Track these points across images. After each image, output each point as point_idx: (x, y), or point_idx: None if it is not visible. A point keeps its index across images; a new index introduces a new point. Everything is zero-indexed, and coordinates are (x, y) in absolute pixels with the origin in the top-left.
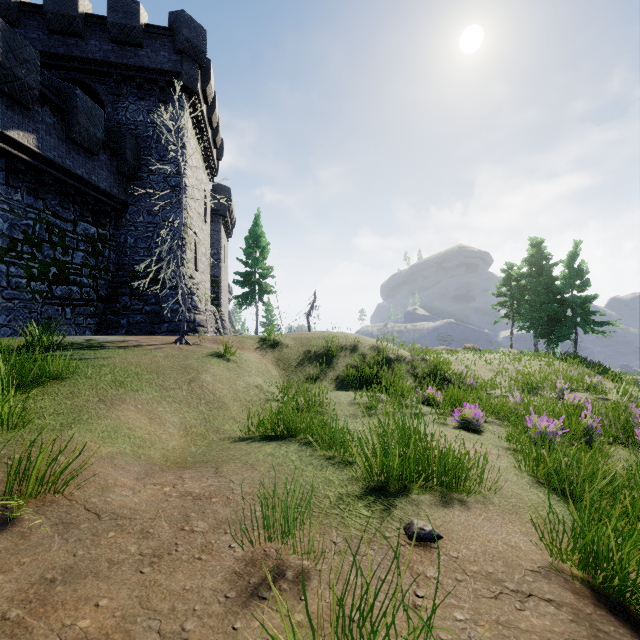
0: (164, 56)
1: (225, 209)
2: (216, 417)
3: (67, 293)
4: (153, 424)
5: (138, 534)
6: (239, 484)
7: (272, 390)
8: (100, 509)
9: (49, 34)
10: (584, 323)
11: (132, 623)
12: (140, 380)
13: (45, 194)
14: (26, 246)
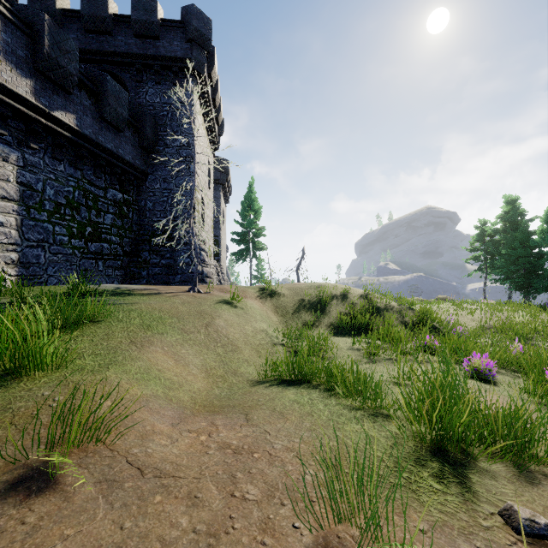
0: (177, 45)
1: (224, 178)
2: (232, 359)
3: (99, 249)
4: (178, 366)
5: (186, 499)
6: (276, 436)
7: (276, 335)
8: (142, 463)
9: (85, 34)
10: None
11: None
12: (164, 324)
13: (82, 165)
14: (68, 209)
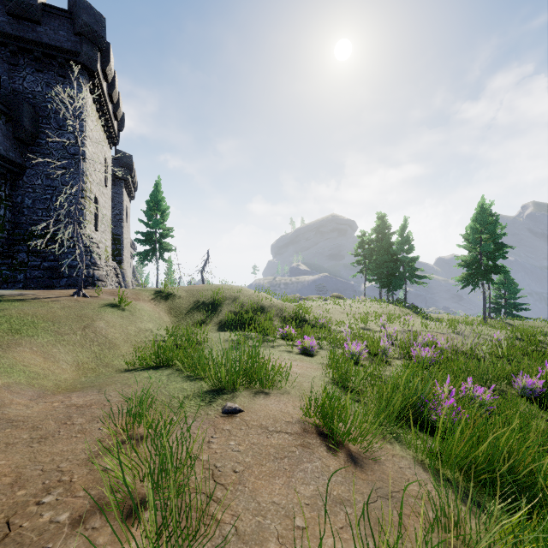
0: (63, 35)
1: (127, 174)
2: (107, 355)
3: None
4: (47, 362)
5: (30, 429)
6: (116, 396)
7: (161, 333)
8: None
9: None
10: (411, 277)
11: (23, 469)
12: (36, 327)
13: None
14: None
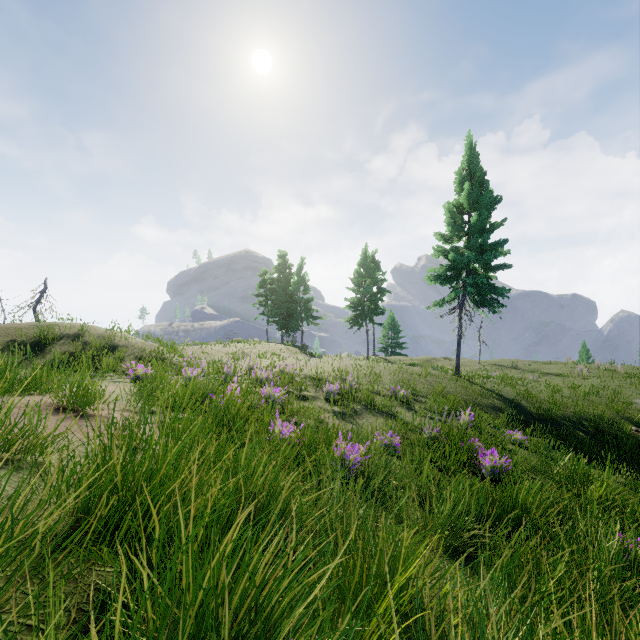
0: None
1: None
2: None
3: None
4: None
5: None
6: None
7: None
8: None
9: None
10: (307, 318)
11: None
12: None
13: None
14: None
